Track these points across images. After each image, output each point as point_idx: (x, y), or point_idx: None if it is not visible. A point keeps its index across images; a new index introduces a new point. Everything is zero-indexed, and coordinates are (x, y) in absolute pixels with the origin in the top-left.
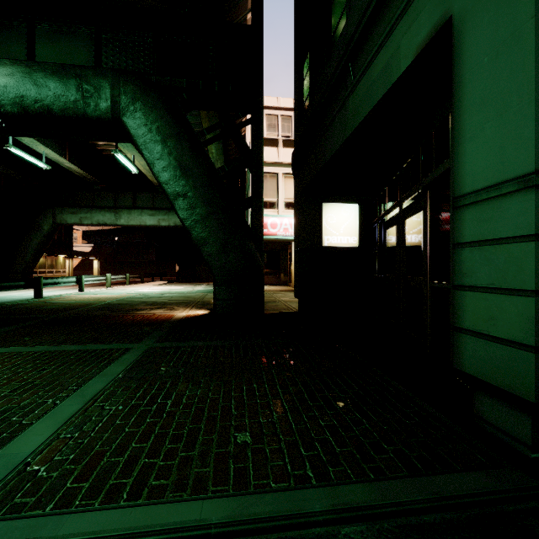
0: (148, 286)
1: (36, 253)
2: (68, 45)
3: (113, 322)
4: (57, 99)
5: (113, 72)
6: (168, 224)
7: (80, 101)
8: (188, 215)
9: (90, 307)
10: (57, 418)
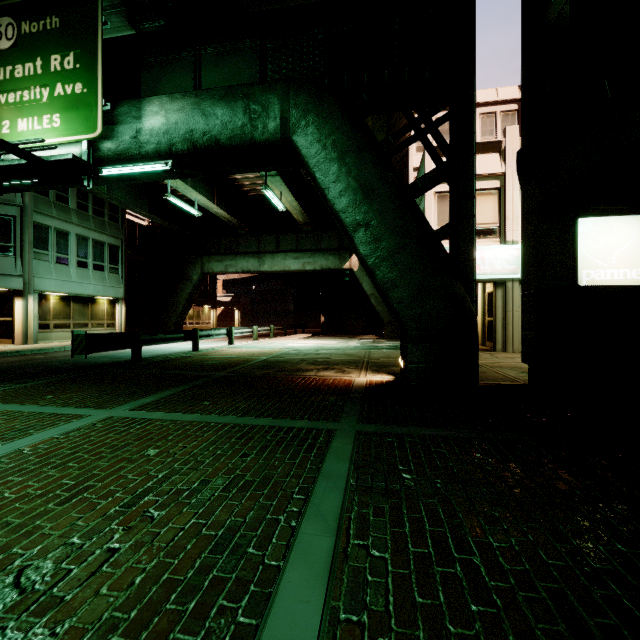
0: (295, 340)
1: (187, 304)
2: (233, 66)
3: (285, 386)
4: (225, 127)
5: (282, 83)
6: (313, 268)
7: (247, 125)
8: (371, 250)
9: (250, 365)
10: (312, 565)
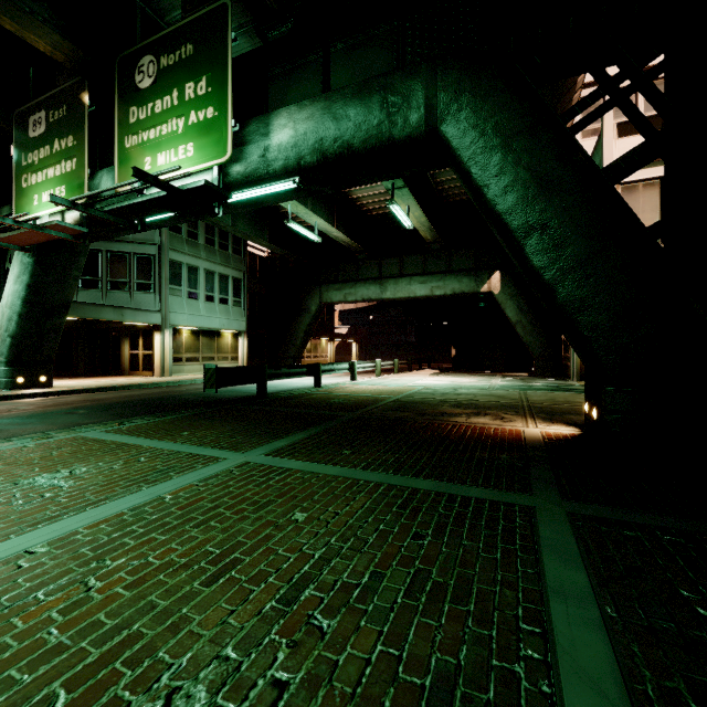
0: (423, 376)
1: (305, 337)
2: (365, 59)
3: (434, 434)
4: (358, 129)
5: (427, 63)
6: (443, 293)
7: (384, 122)
8: (549, 260)
9: (382, 405)
10: None
